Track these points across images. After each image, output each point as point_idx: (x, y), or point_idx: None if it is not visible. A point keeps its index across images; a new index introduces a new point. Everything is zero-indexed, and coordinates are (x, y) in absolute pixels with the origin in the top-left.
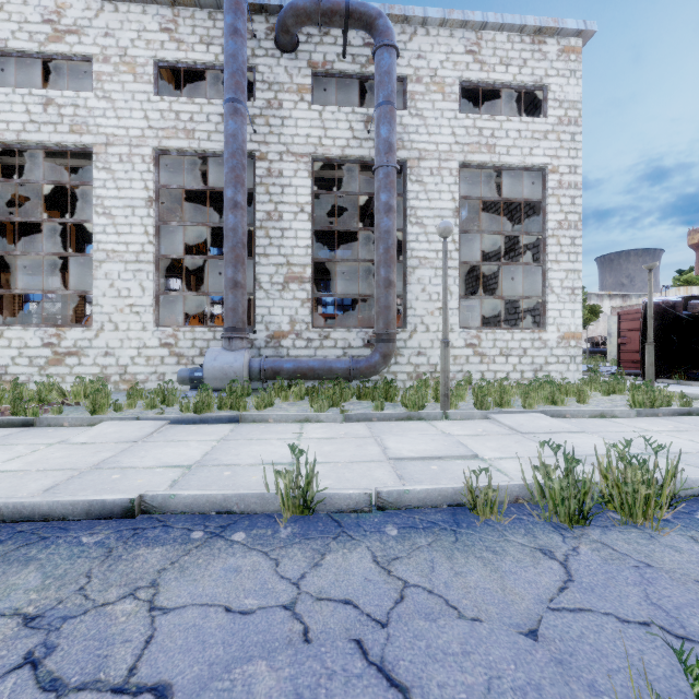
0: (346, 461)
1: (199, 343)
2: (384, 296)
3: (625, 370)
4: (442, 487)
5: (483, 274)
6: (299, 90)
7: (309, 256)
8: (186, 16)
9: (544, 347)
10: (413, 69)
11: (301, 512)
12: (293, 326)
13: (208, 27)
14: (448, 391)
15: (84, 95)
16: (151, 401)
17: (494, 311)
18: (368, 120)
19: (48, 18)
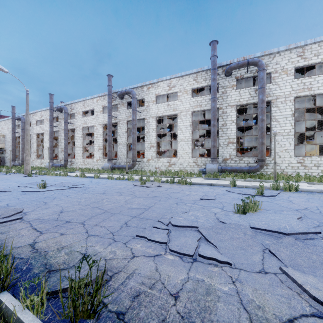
0: (242, 185)
1: (203, 162)
2: (261, 147)
3: None
4: (256, 186)
5: (320, 130)
6: (232, 86)
7: (235, 135)
8: (199, 75)
9: None
10: (274, 69)
11: (234, 187)
12: (230, 156)
13: (205, 76)
14: (275, 176)
15: (175, 101)
16: (197, 175)
17: None
18: (256, 90)
19: (168, 85)
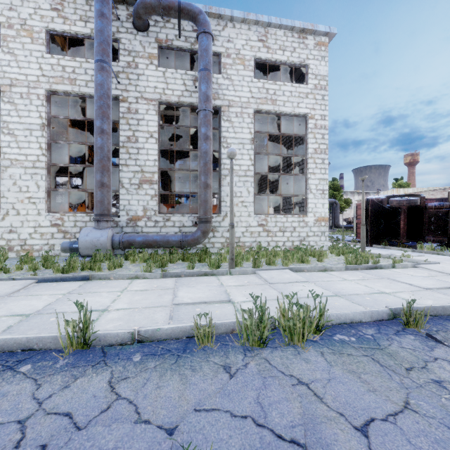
0: (143, 307)
1: (79, 224)
2: (204, 194)
3: (358, 239)
4: (183, 325)
5: (275, 179)
6: (150, 57)
7: (156, 166)
8: (70, 1)
9: (306, 226)
10: (225, 48)
11: (82, 347)
12: (145, 212)
13: (85, 10)
14: (233, 256)
15: None
16: (32, 265)
17: (281, 203)
18: (196, 79)
19: None
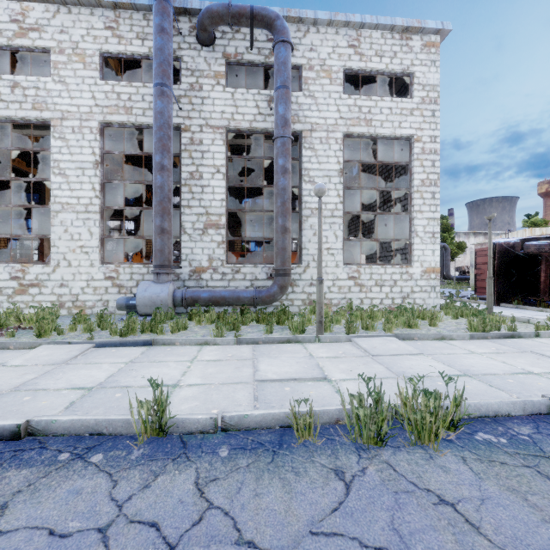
0: (220, 383)
1: (136, 276)
2: (281, 240)
3: (478, 296)
4: (276, 412)
5: (368, 219)
6: (216, 75)
7: (224, 207)
8: (125, 17)
9: (410, 279)
10: (306, 59)
11: (158, 434)
12: (211, 262)
13: (143, 26)
14: (322, 319)
15: (44, 80)
16: (88, 326)
17: (376, 249)
18: (271, 100)
19: (15, 18)
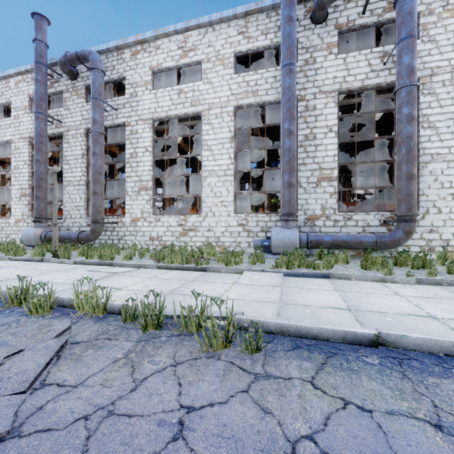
0: None
1: (260, 223)
2: (407, 186)
3: None
4: None
5: None
6: (328, 47)
7: (336, 161)
8: (252, 21)
9: None
10: (425, 5)
11: None
12: (323, 211)
13: (266, 23)
14: None
15: (197, 84)
16: (254, 259)
17: None
18: (384, 55)
19: (180, 46)
